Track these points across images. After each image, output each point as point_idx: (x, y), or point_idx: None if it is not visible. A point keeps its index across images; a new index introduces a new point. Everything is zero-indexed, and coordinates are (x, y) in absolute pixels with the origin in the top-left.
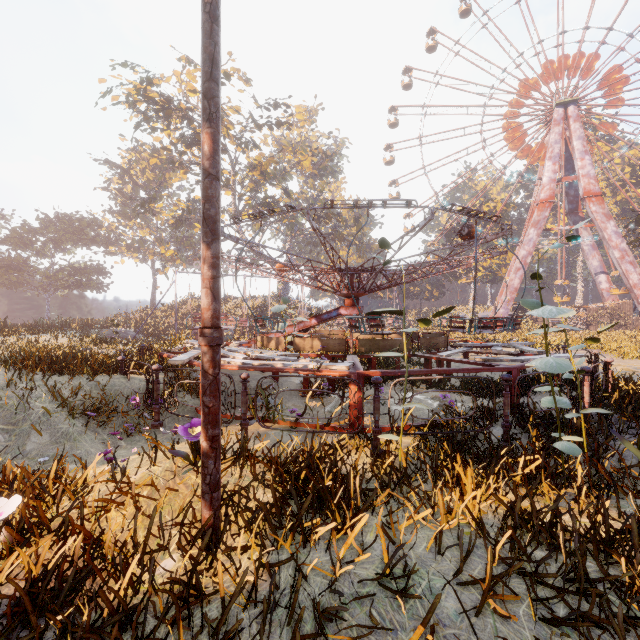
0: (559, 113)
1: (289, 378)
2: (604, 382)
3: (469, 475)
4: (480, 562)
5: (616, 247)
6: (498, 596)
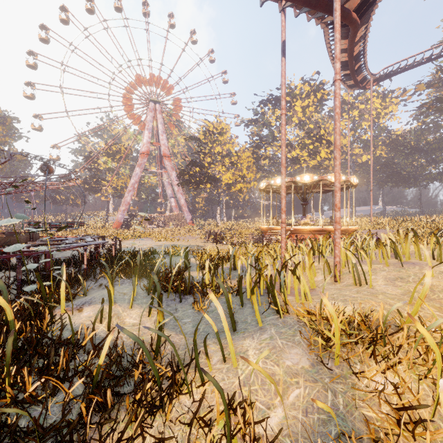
0: (152, 105)
1: None
2: (108, 254)
3: None
4: None
5: (176, 185)
6: None
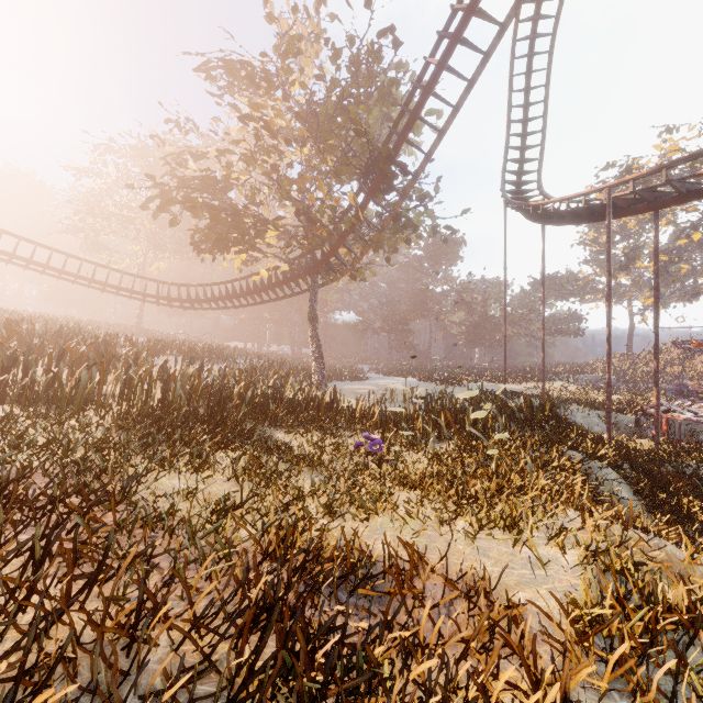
0: None
1: None
2: None
3: None
4: None
5: None
6: None
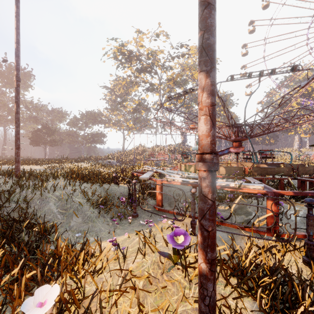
0: None
1: None
2: None
3: None
4: None
5: None
6: None
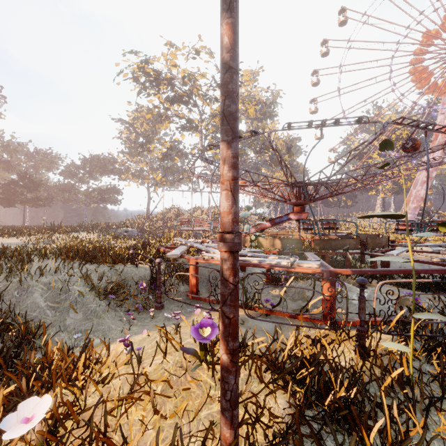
0: None
1: (252, 269)
2: None
3: None
4: None
5: None
6: None
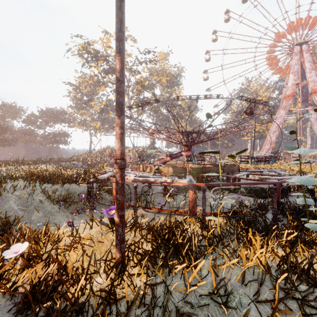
0: (297, 49)
1: (156, 187)
2: None
3: (258, 240)
4: (267, 289)
5: None
6: (281, 311)
